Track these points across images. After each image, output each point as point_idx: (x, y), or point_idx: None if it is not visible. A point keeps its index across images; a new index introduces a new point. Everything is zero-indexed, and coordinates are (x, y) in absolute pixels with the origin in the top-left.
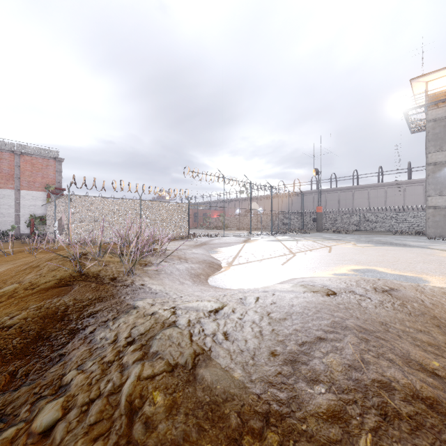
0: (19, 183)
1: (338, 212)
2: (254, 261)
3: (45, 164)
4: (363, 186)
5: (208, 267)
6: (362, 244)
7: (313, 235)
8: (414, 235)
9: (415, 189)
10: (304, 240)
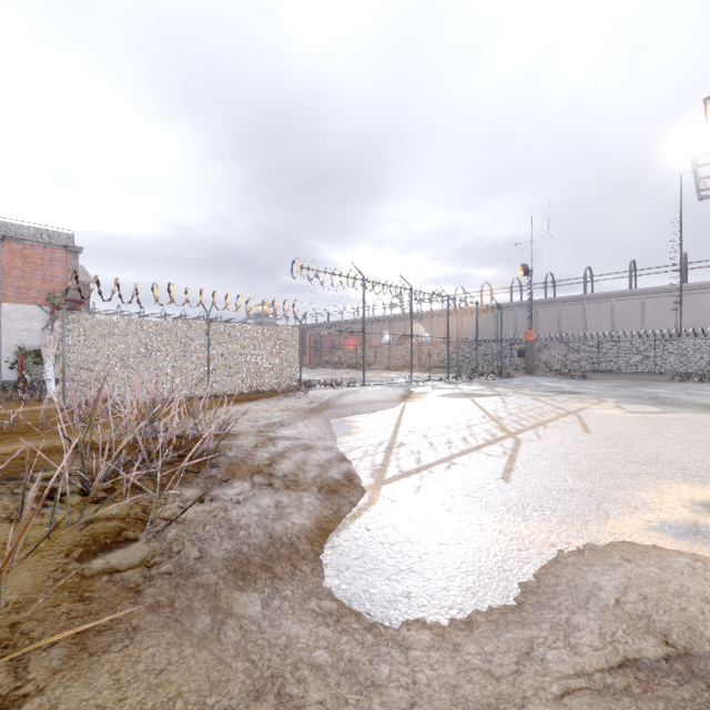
0: None
1: (558, 339)
2: (434, 464)
3: (48, 256)
4: (602, 295)
5: (324, 496)
6: (633, 405)
7: (524, 383)
8: (708, 382)
9: (696, 300)
10: (515, 395)
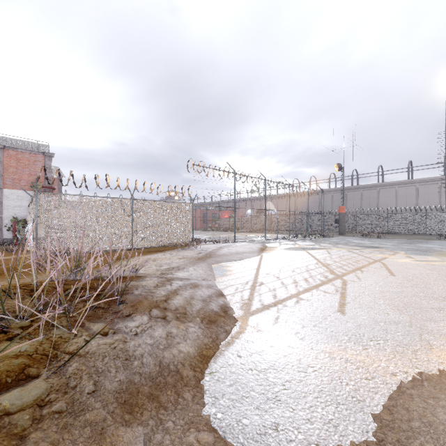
0: (1, 181)
1: (360, 212)
2: (286, 299)
3: (33, 159)
4: (390, 183)
5: (205, 326)
6: (418, 256)
7: (340, 240)
8: None
9: None
10: (336, 249)
